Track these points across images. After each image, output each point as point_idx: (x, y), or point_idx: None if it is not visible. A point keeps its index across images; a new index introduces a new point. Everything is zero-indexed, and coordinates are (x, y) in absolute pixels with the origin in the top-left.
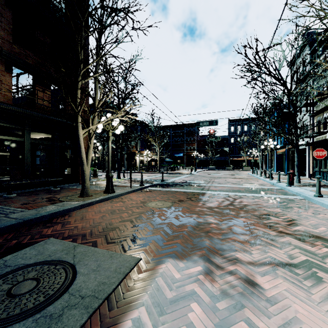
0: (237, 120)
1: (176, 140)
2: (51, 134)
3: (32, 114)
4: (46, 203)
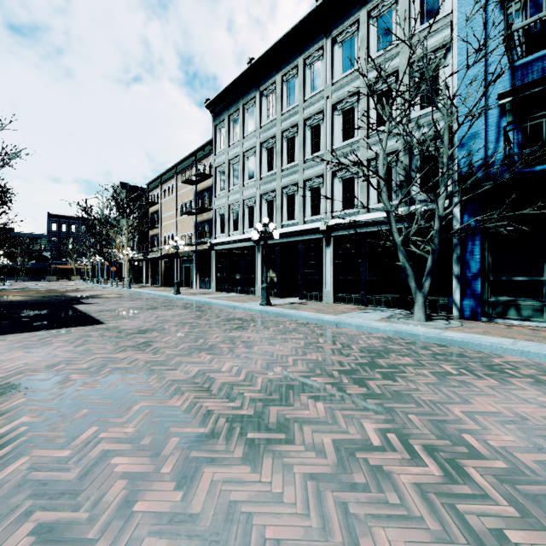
0: (61, 217)
1: None
2: None
3: None
4: None
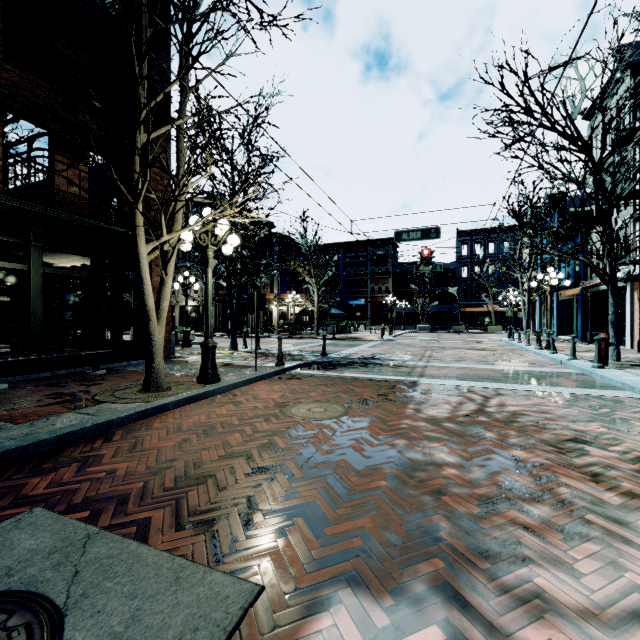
0: (473, 232)
1: (352, 272)
2: (89, 256)
3: (45, 212)
4: (64, 406)
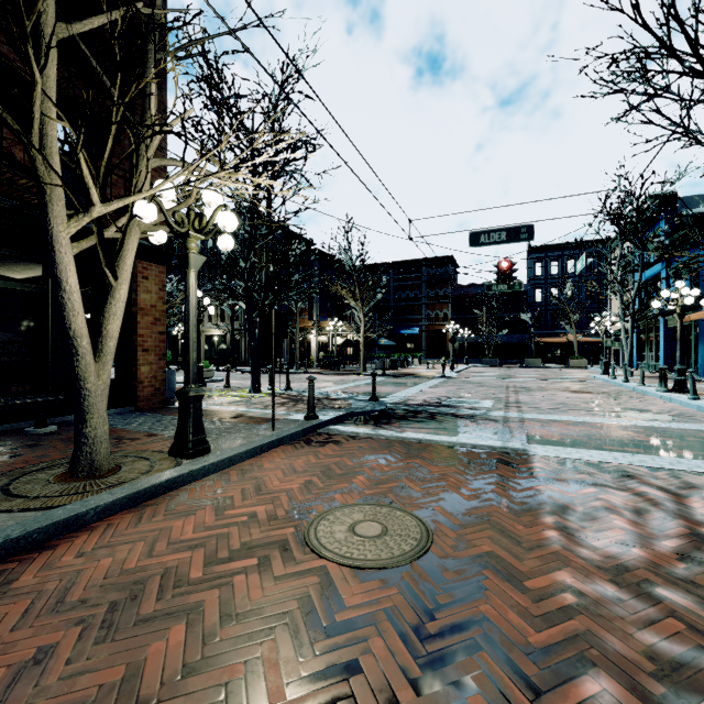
0: (549, 248)
1: (403, 296)
2: (39, 261)
3: None
4: None
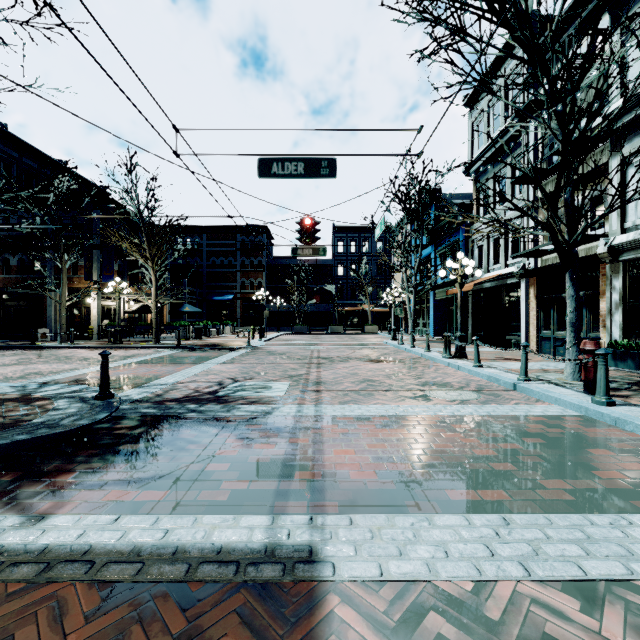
0: (349, 229)
1: (218, 262)
2: None
3: None
4: None
